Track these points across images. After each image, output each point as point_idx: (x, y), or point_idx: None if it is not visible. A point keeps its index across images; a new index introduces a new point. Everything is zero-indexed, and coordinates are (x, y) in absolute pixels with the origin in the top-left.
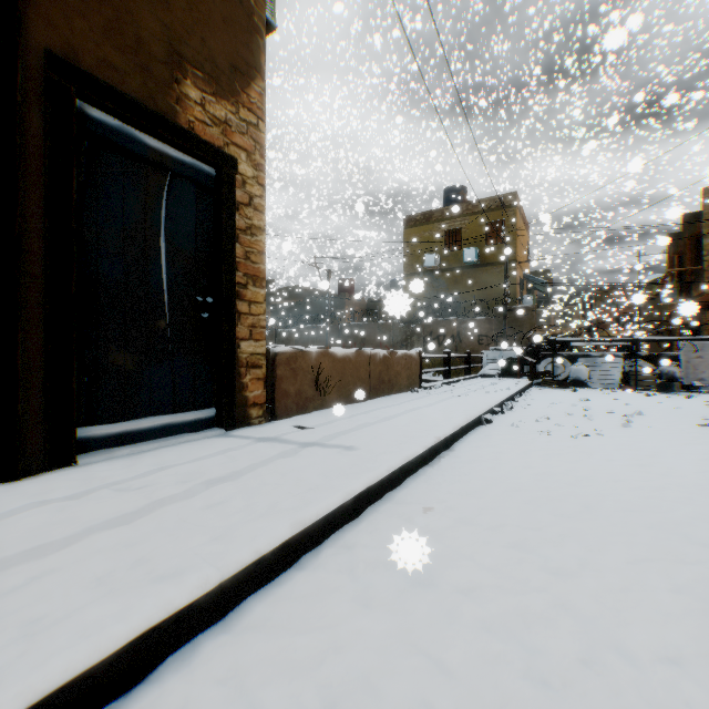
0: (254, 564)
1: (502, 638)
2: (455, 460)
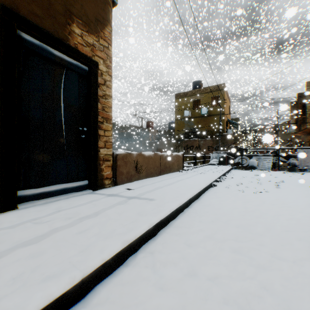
0: (101, 266)
1: (235, 309)
2: (201, 204)
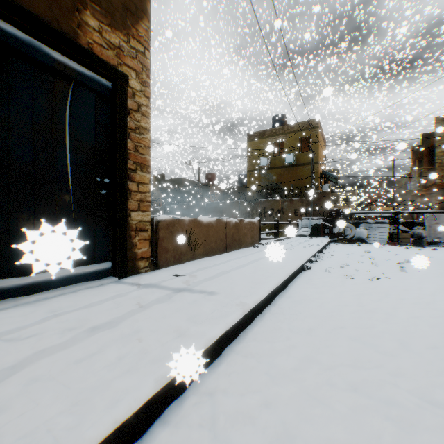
0: (113, 433)
1: None
2: (290, 300)
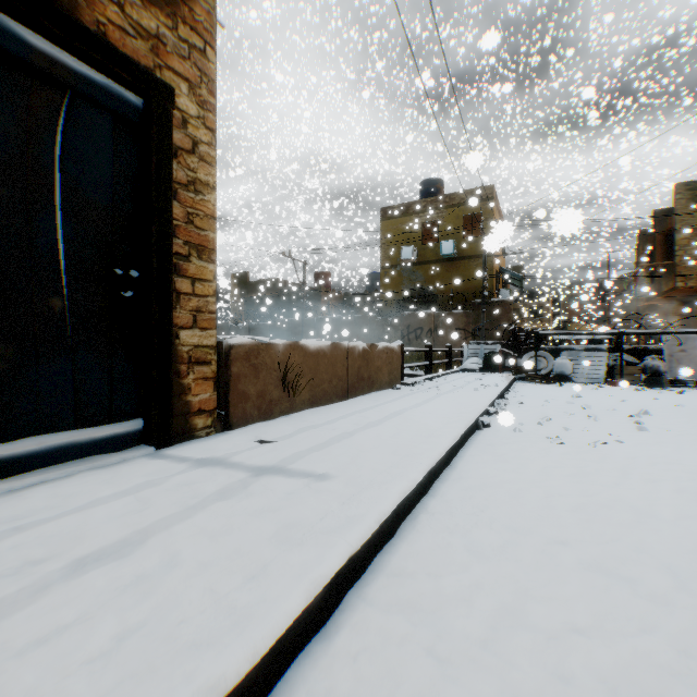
0: None
1: None
2: (461, 485)
